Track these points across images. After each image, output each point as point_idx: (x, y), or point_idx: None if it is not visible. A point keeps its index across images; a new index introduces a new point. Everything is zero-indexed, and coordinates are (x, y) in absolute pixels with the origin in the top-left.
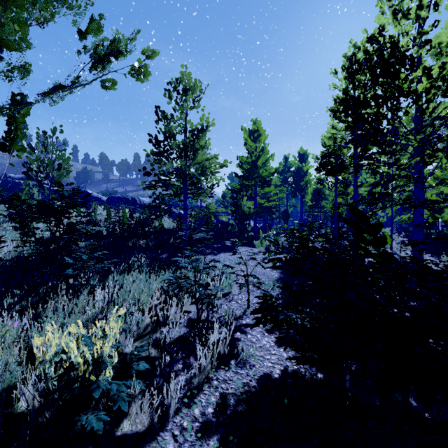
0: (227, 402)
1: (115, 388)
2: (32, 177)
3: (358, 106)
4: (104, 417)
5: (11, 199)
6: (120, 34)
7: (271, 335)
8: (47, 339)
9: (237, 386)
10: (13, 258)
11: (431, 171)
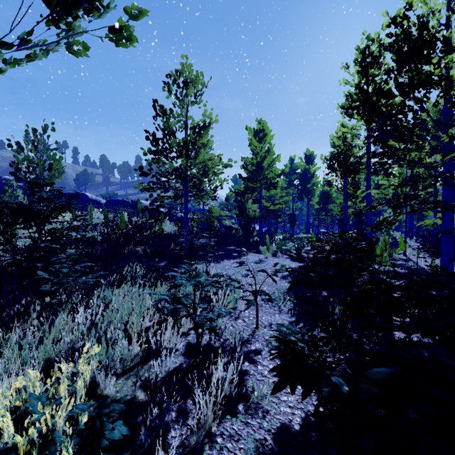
0: None
1: None
2: (21, 178)
3: (380, 96)
4: None
5: None
6: None
7: None
8: None
9: (248, 445)
10: None
11: None
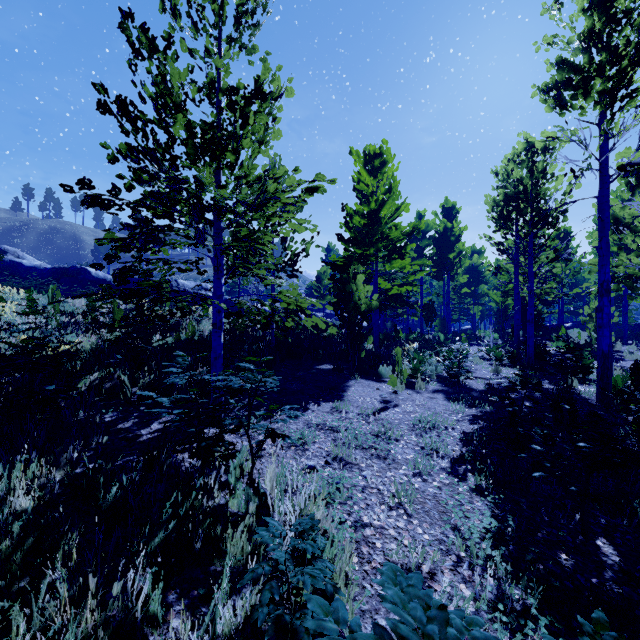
0: None
1: None
2: None
3: None
4: None
5: None
6: None
7: None
8: None
9: None
10: None
11: None
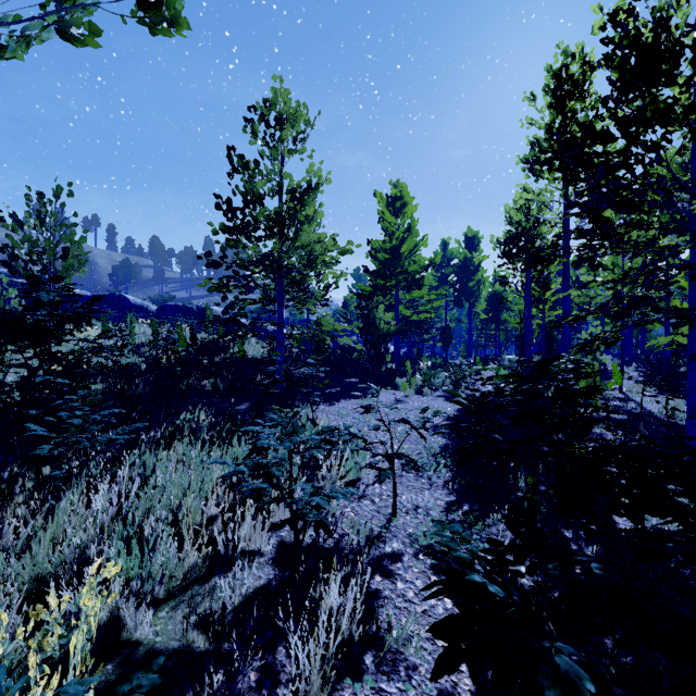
0: None
1: None
2: (18, 271)
3: (591, 139)
4: None
5: None
6: None
7: None
8: None
9: None
10: None
11: None
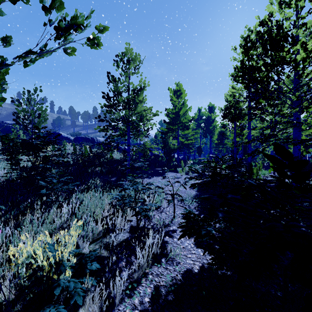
0: (160, 292)
1: (72, 285)
2: (20, 123)
3: (253, 71)
4: (63, 310)
5: (1, 139)
6: (78, 12)
7: (191, 238)
8: (19, 248)
9: (167, 279)
10: (3, 181)
11: (305, 118)
